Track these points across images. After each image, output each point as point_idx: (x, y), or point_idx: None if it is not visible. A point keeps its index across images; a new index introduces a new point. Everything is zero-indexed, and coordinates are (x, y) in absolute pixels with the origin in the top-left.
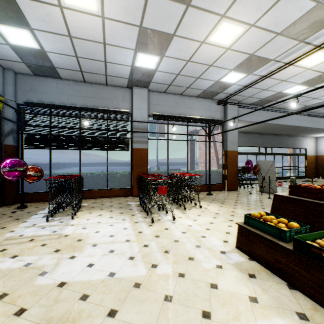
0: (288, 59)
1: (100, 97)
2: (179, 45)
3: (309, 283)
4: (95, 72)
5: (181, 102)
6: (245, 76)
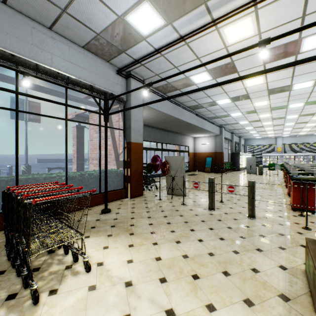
0: (219, 13)
1: None
2: None
3: None
4: None
5: (53, 44)
6: (163, 26)
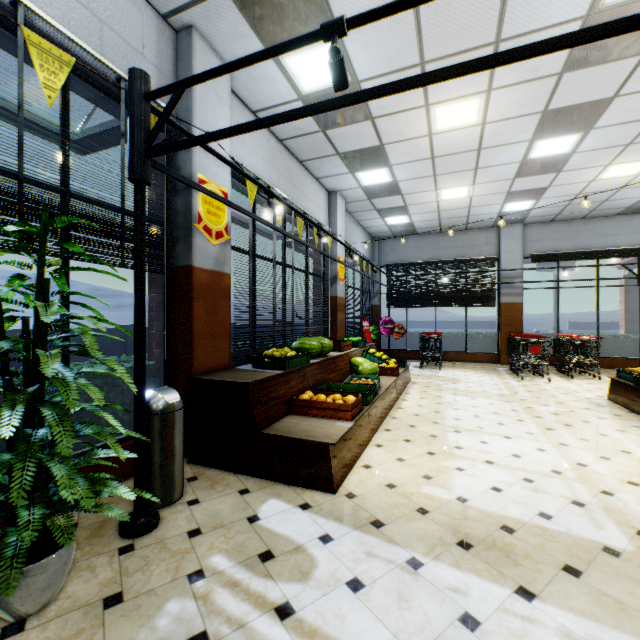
0: None
1: (458, 246)
2: (559, 189)
3: (639, 405)
4: (454, 224)
5: (584, 229)
6: None
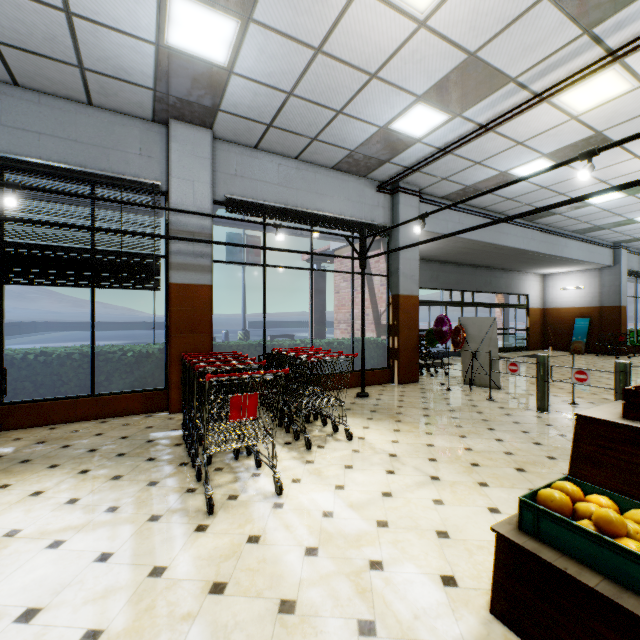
0: (544, 83)
1: (70, 138)
2: None
3: None
4: (41, 49)
5: (298, 177)
6: (446, 121)
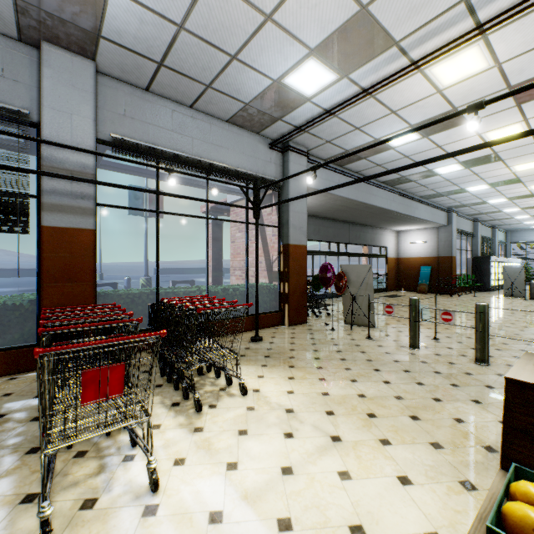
0: (421, 51)
1: None
2: None
3: None
4: None
5: (194, 126)
6: (335, 82)
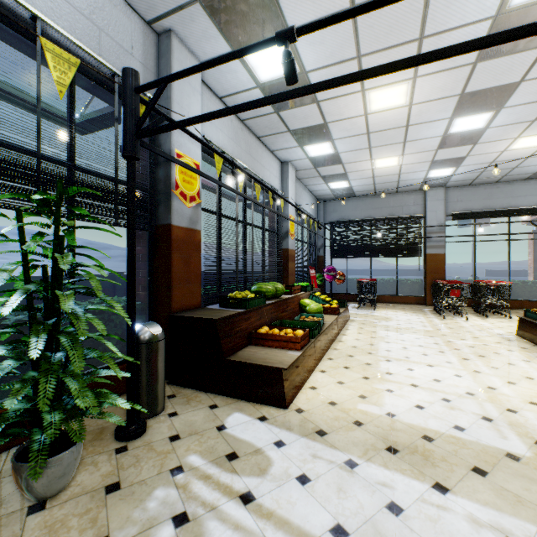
0: None
1: (390, 206)
2: (475, 158)
3: None
4: (387, 188)
5: (497, 191)
6: None
